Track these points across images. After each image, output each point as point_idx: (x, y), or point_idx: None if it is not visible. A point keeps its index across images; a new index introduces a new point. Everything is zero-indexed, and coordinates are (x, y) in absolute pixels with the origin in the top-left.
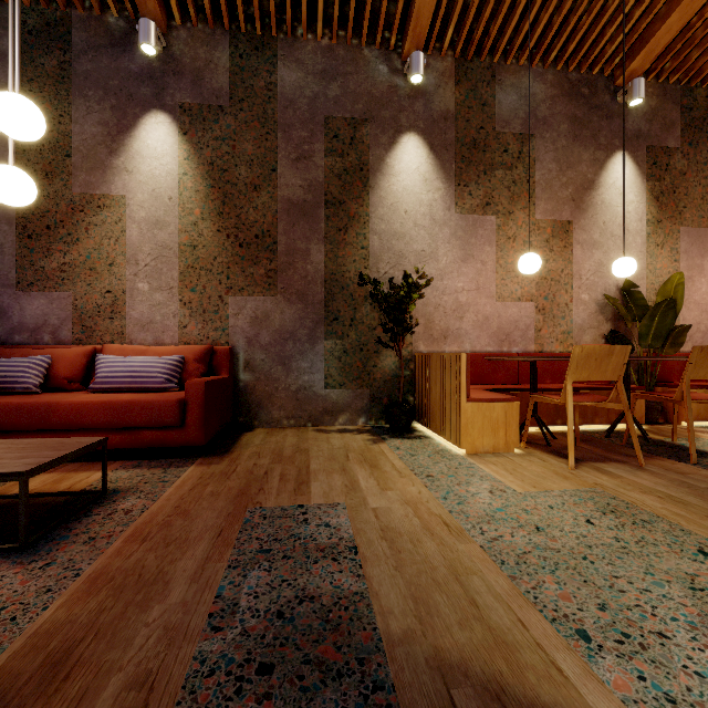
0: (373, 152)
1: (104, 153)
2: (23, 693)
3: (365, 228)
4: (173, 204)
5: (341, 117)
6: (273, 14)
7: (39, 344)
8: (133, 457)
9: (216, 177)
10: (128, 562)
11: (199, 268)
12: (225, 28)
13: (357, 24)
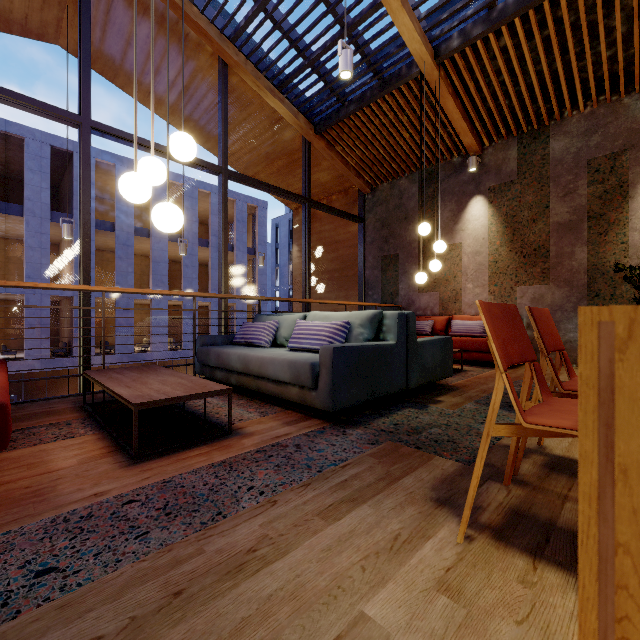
0: (632, 171)
1: (451, 224)
2: (460, 386)
3: (624, 228)
4: (484, 241)
5: (601, 156)
6: (545, 117)
7: (425, 315)
8: (468, 364)
9: (508, 221)
10: (475, 380)
11: (499, 273)
12: (514, 136)
13: (616, 85)
